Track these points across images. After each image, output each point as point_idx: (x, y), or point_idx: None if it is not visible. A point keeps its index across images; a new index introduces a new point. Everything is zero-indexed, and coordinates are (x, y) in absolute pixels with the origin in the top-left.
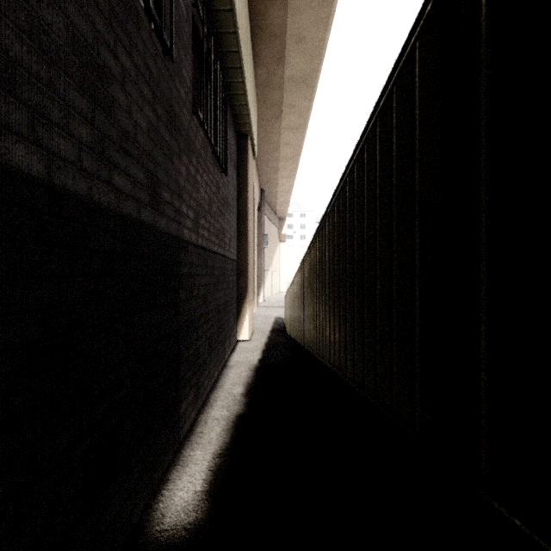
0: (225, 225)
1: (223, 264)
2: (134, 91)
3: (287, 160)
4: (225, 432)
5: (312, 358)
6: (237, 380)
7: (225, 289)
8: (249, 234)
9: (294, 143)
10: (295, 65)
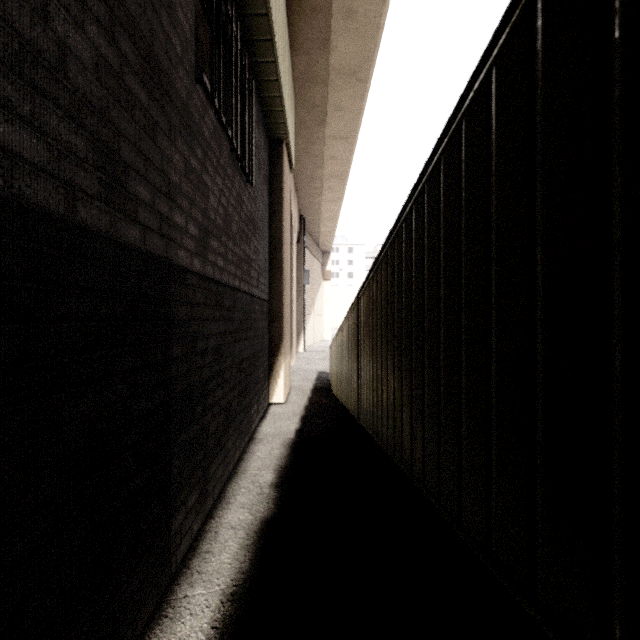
0: (251, 252)
1: (248, 305)
2: None
3: (332, 179)
4: (243, 551)
5: (369, 437)
6: (266, 462)
7: (251, 338)
8: (284, 267)
9: (342, 157)
10: (344, 50)
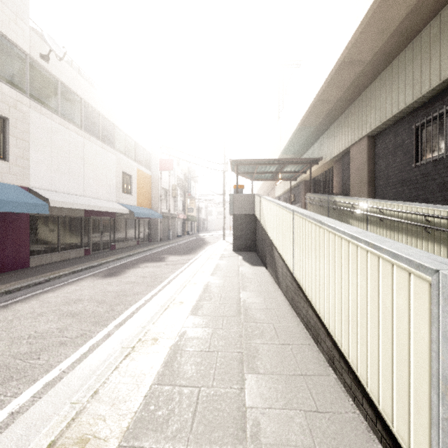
0: None
1: None
2: None
3: None
4: None
5: None
6: None
7: None
8: None
9: None
10: None
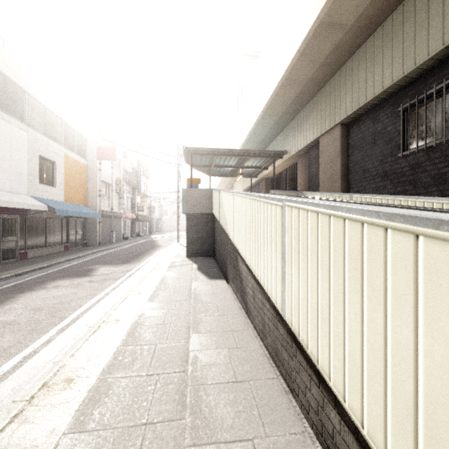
0: None
1: None
2: None
3: None
4: None
5: None
6: None
7: None
8: None
9: None
10: None
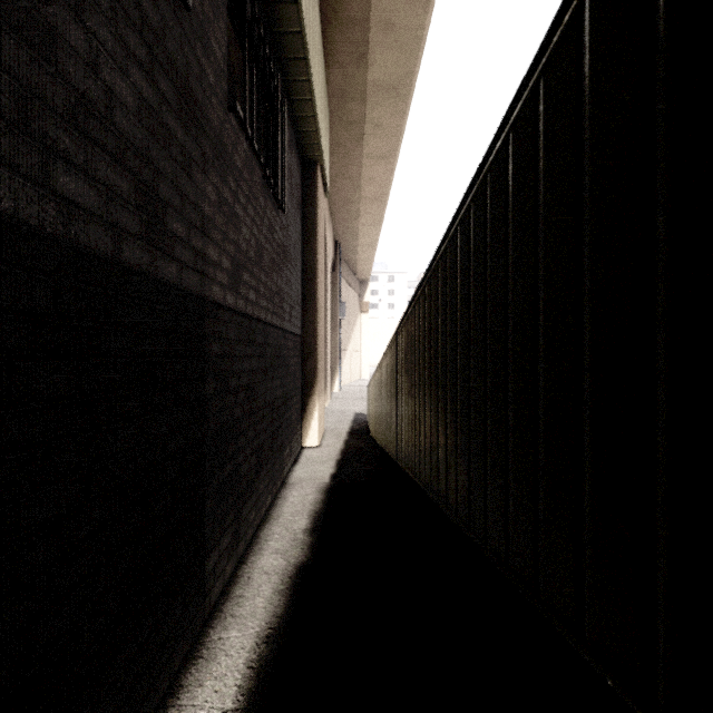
0: (283, 284)
1: (280, 341)
2: (107, 34)
3: (370, 202)
4: (277, 596)
5: (409, 480)
6: (299, 508)
7: (283, 376)
8: (318, 299)
9: (381, 178)
10: (383, 64)
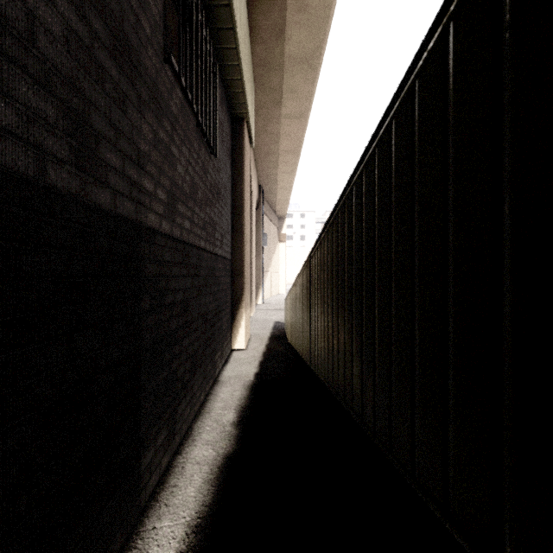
0: (215, 217)
1: (213, 263)
2: None
3: (287, 154)
4: (207, 485)
5: (320, 382)
6: (228, 403)
7: (215, 293)
8: (245, 230)
9: (295, 134)
10: (297, 40)
